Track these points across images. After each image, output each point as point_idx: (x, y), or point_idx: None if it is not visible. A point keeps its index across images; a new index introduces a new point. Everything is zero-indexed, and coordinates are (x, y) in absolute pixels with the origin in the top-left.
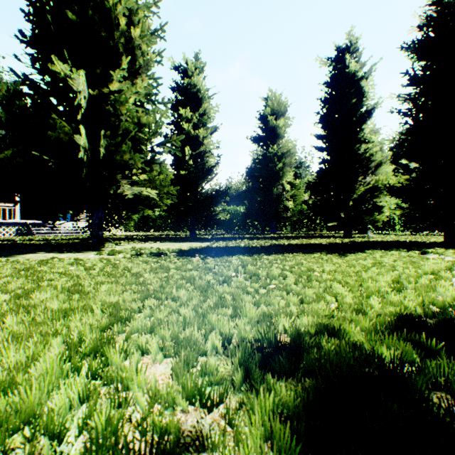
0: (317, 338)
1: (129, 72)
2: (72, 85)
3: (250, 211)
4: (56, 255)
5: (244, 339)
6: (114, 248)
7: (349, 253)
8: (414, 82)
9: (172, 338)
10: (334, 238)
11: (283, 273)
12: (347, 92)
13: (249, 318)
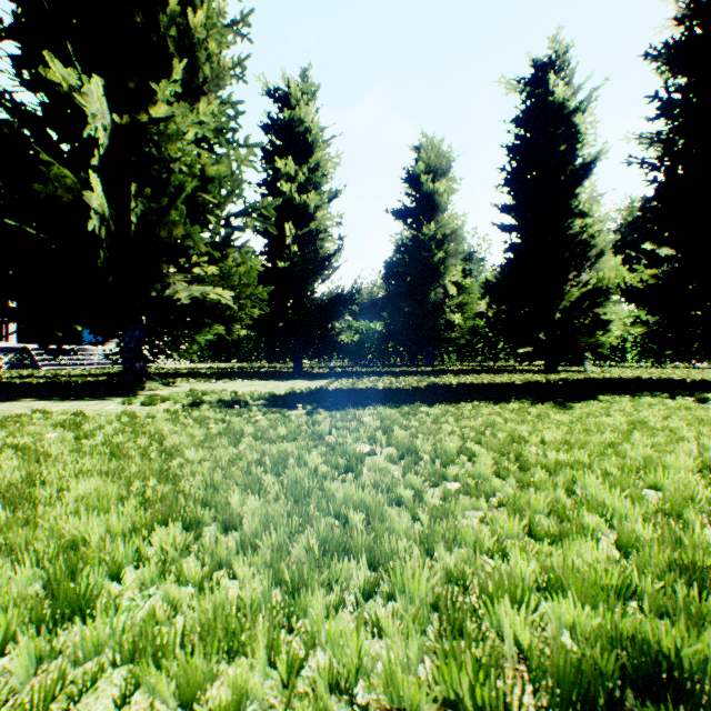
0: (642, 710)
1: (187, 89)
2: (84, 107)
3: (392, 329)
4: (50, 405)
5: (406, 701)
6: (161, 391)
7: (572, 401)
8: (668, 112)
9: (183, 695)
10: (531, 373)
11: (466, 447)
12: (551, 134)
13: (410, 594)
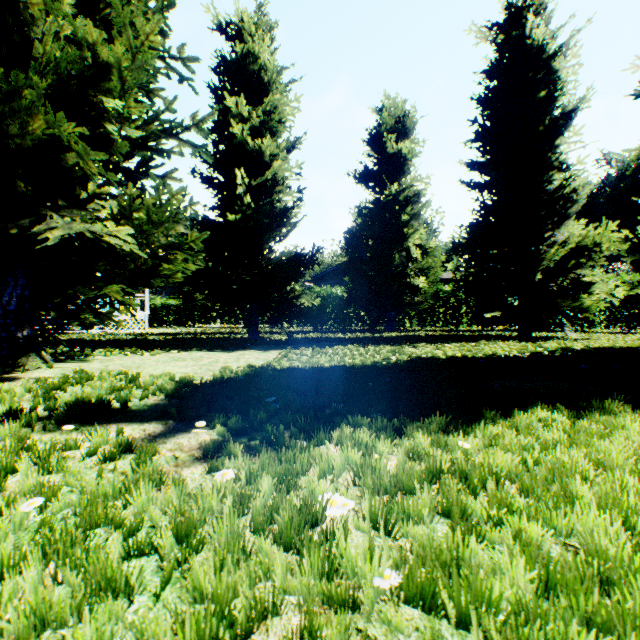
0: None
1: None
2: None
3: (354, 294)
4: None
5: None
6: (42, 371)
7: None
8: None
9: None
10: (514, 340)
11: None
12: (530, 78)
13: None
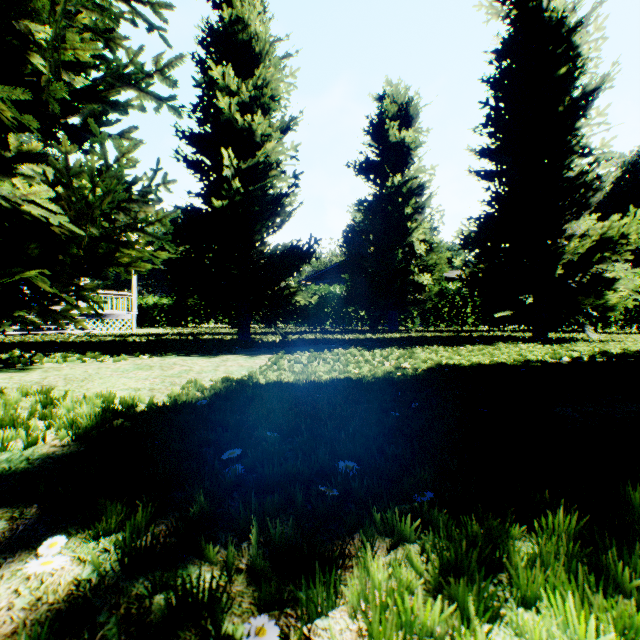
0: None
1: None
2: None
3: (353, 292)
4: None
5: None
6: None
7: None
8: None
9: None
10: (534, 342)
11: None
12: (550, 53)
13: None
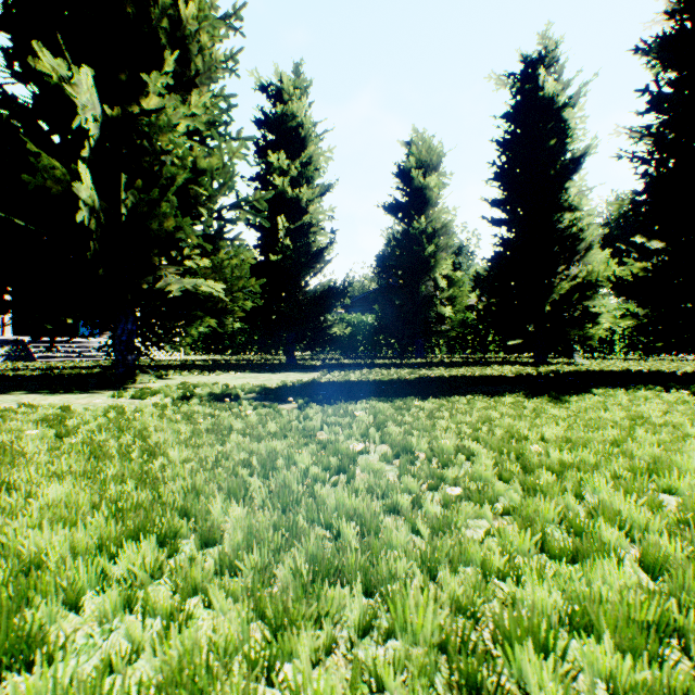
0: None
1: (179, 82)
2: (74, 98)
3: (383, 322)
4: (39, 398)
5: None
6: (153, 384)
7: (566, 395)
8: (658, 105)
9: None
10: (521, 365)
11: (464, 446)
12: (541, 129)
13: (413, 631)
